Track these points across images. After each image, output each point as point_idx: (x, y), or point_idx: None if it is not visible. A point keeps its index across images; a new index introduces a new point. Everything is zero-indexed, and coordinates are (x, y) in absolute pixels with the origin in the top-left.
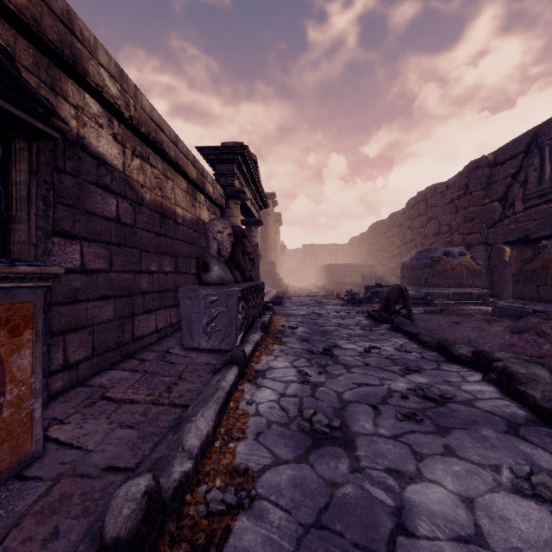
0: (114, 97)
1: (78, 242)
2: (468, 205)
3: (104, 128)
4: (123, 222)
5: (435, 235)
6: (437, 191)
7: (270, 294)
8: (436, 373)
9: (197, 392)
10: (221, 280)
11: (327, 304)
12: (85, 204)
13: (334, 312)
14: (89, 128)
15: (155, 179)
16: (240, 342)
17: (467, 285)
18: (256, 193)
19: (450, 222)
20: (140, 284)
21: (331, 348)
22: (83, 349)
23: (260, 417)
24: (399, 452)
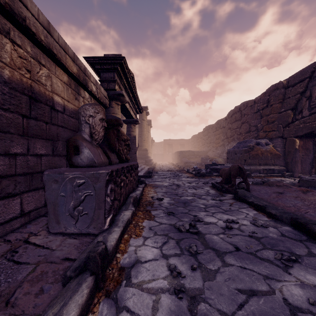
0: None
1: None
2: (270, 113)
3: None
4: None
5: (246, 132)
6: (248, 105)
7: (144, 170)
8: None
9: None
10: (91, 162)
11: (181, 176)
12: None
13: (187, 183)
14: None
15: (20, 59)
16: (108, 225)
17: (270, 163)
18: (134, 101)
19: (257, 124)
20: None
21: (195, 223)
22: None
23: None
24: None
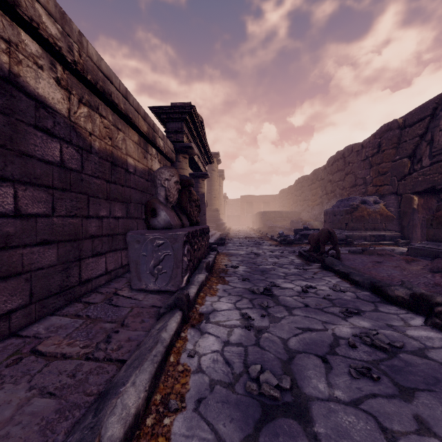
0: (53, 37)
1: (11, 185)
2: (381, 161)
3: (45, 70)
4: (68, 167)
5: (351, 186)
6: (354, 150)
7: (214, 236)
8: (376, 315)
9: (137, 342)
10: (168, 225)
11: (263, 244)
12: (20, 146)
13: (269, 252)
14: (25, 67)
15: (105, 129)
16: (185, 284)
17: (380, 228)
18: (203, 150)
19: (365, 176)
20: (88, 228)
21: (271, 288)
22: (17, 297)
23: (203, 375)
24: (365, 428)
